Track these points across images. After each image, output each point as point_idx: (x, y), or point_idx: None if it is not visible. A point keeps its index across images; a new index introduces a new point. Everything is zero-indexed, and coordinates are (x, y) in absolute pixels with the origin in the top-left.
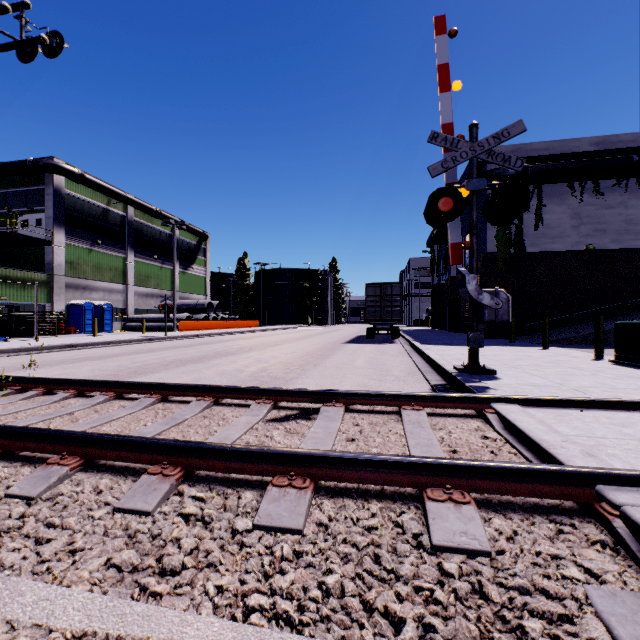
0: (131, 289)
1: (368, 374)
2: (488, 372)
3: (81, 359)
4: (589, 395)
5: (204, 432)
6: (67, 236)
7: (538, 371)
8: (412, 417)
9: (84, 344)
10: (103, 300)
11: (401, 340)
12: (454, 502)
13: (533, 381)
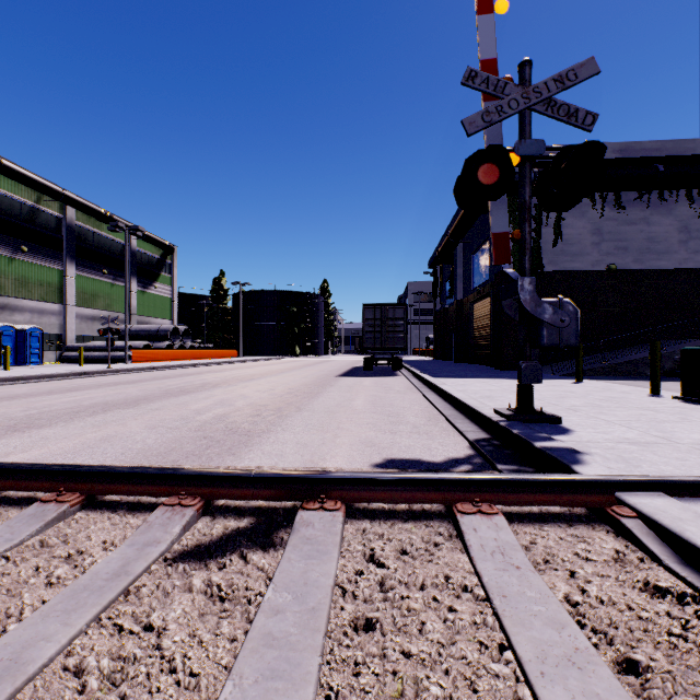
0: (71, 310)
1: (373, 422)
2: (549, 419)
3: None
4: None
5: None
6: None
7: (608, 415)
8: (484, 535)
9: None
10: (30, 323)
11: (405, 372)
12: None
13: (623, 434)
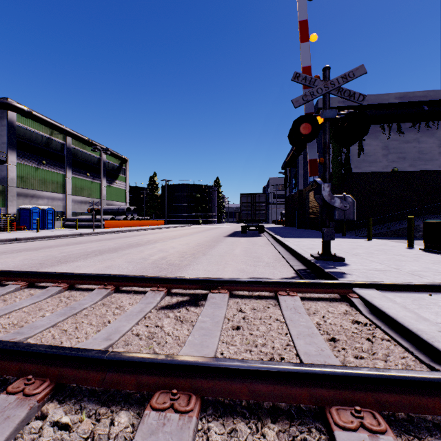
0: (69, 197)
1: (245, 261)
2: (338, 259)
3: (19, 250)
4: (425, 279)
5: (97, 323)
6: (18, 157)
7: (374, 258)
8: (288, 303)
9: (26, 238)
10: (47, 205)
11: (265, 234)
12: (368, 431)
13: (375, 266)
